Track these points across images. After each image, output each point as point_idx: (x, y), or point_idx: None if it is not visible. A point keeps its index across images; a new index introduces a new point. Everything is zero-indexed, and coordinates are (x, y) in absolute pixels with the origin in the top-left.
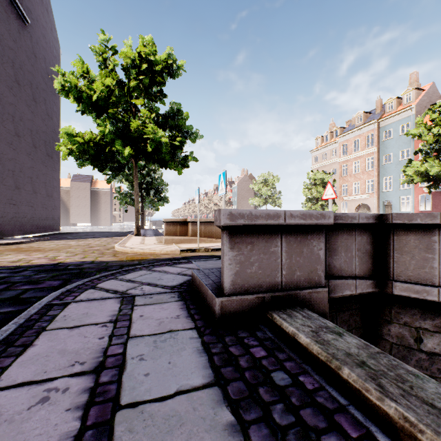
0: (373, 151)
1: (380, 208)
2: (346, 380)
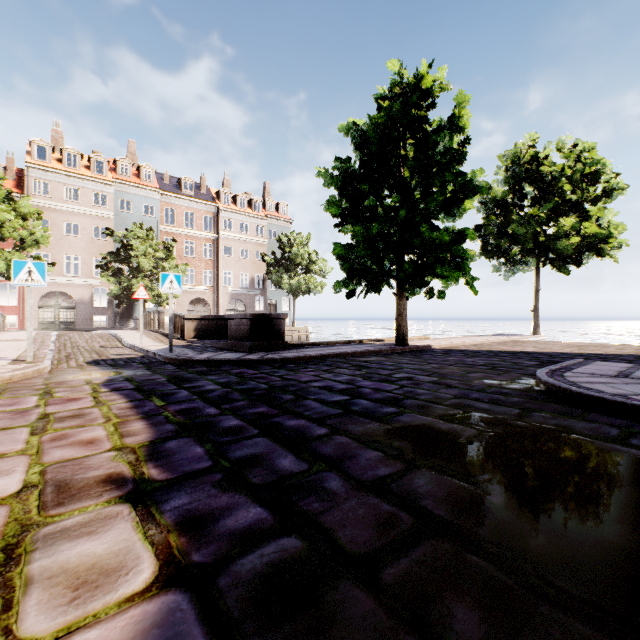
0: None
1: None
2: (305, 345)
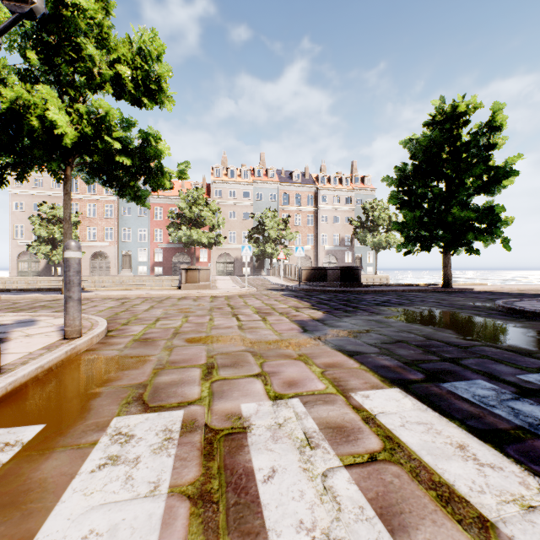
0: (114, 200)
1: (119, 257)
2: (374, 285)
